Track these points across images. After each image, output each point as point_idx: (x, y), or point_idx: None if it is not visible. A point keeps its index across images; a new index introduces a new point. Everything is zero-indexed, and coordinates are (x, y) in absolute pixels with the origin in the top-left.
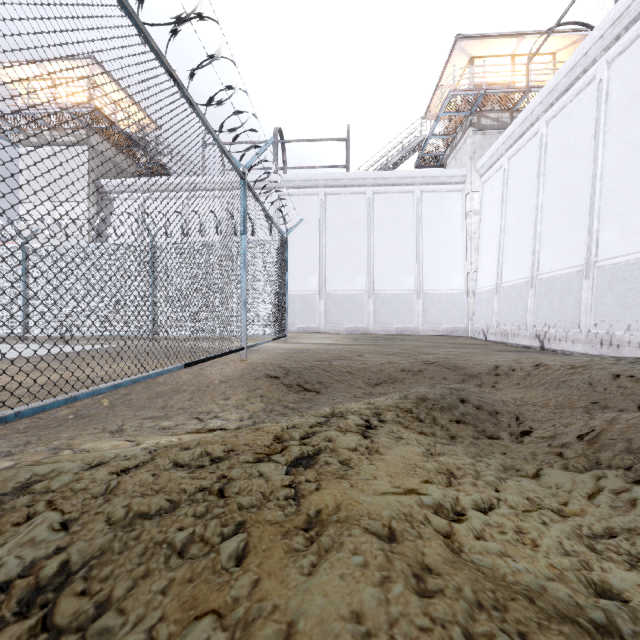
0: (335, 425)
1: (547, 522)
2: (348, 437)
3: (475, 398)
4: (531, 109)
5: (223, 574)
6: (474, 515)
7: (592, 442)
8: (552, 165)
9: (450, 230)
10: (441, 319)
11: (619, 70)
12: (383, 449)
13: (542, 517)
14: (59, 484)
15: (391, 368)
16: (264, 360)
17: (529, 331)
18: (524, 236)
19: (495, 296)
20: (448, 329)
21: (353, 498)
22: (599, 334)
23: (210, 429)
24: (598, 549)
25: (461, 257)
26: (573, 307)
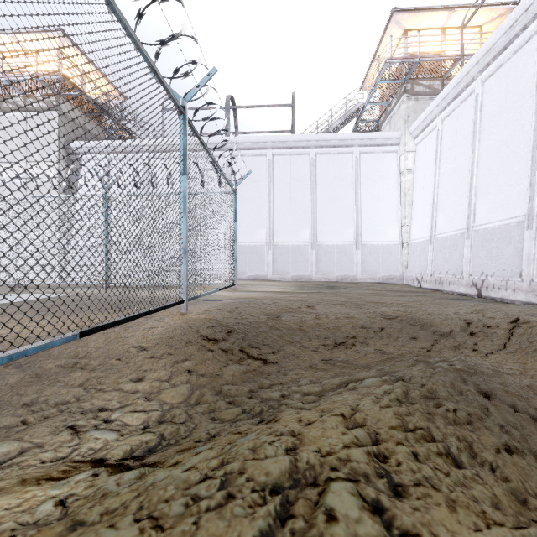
0: None
1: None
2: None
3: (499, 388)
4: (466, 70)
5: None
6: None
7: None
8: (488, 122)
9: (386, 187)
10: (378, 268)
11: None
12: None
13: None
14: None
15: (349, 325)
16: (206, 314)
17: (465, 279)
18: (459, 190)
19: (429, 247)
20: (384, 277)
21: None
22: None
23: (76, 463)
24: None
25: (396, 212)
26: (513, 256)
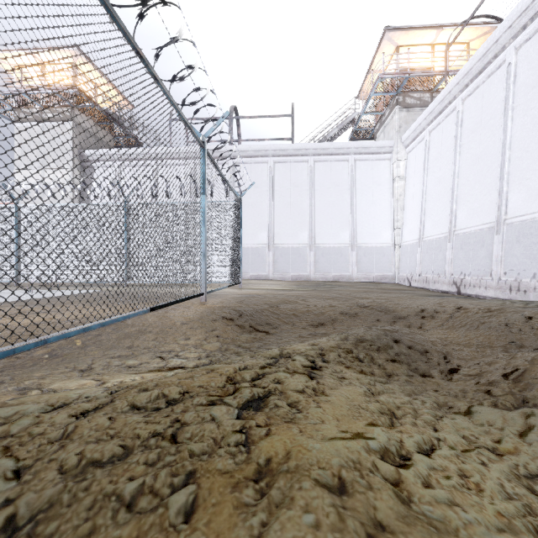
0: (283, 366)
1: (486, 462)
2: (296, 379)
3: (407, 339)
4: (449, 89)
5: (170, 533)
6: (419, 459)
7: (517, 381)
8: (467, 137)
9: (379, 193)
10: (372, 268)
11: (525, 55)
12: (328, 390)
13: (480, 457)
14: (19, 428)
15: (331, 311)
16: (221, 304)
17: (447, 278)
18: (443, 198)
19: (418, 249)
20: (378, 277)
21: (302, 445)
22: (508, 281)
23: (171, 367)
24: (537, 490)
25: (389, 216)
26: (485, 258)
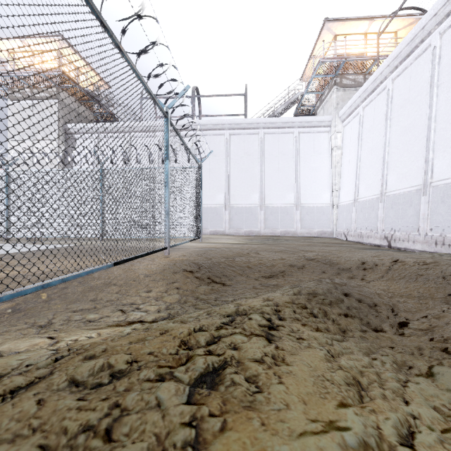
0: (240, 326)
1: None
2: (253, 343)
3: (356, 292)
4: (381, 71)
5: None
6: None
7: None
8: (396, 111)
9: (320, 160)
10: (313, 225)
11: (449, 39)
12: (288, 357)
13: None
14: None
15: (281, 263)
16: (182, 257)
17: (379, 234)
18: (375, 164)
19: (353, 208)
20: (318, 232)
21: (266, 449)
22: (434, 236)
23: (130, 322)
24: None
25: (328, 180)
26: (413, 216)
